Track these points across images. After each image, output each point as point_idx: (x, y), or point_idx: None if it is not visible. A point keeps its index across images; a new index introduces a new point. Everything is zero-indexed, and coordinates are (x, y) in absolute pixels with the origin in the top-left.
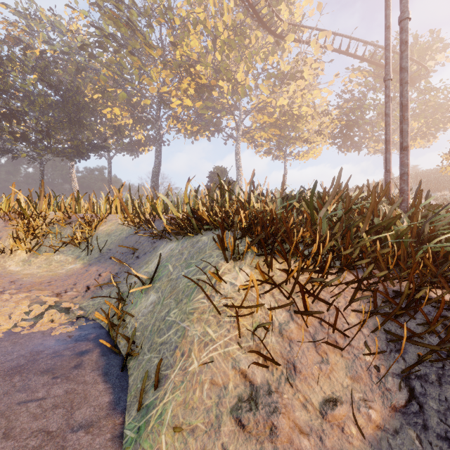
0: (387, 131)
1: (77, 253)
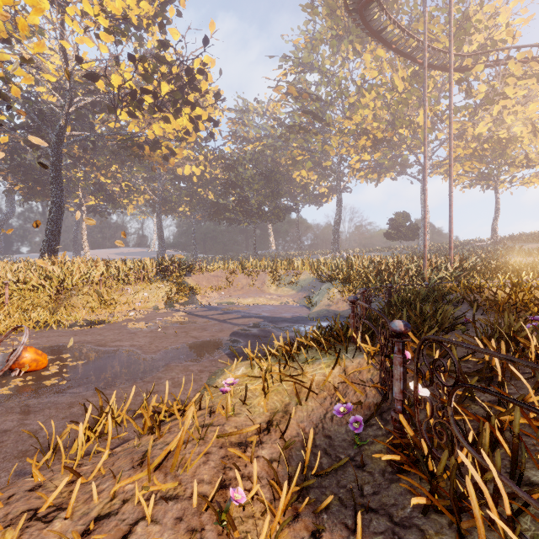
0: (449, 225)
1: (293, 288)
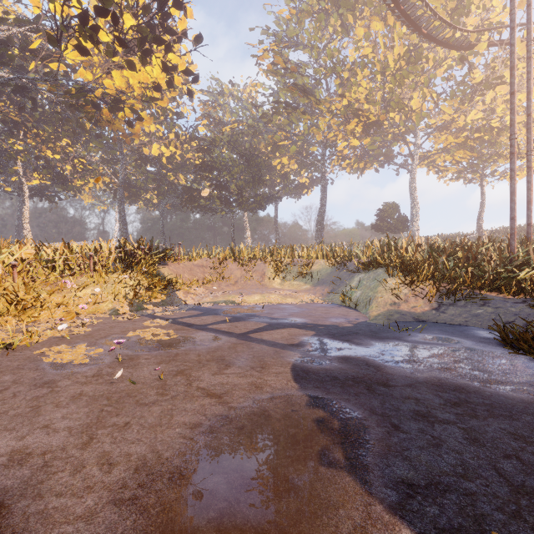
0: (528, 194)
1: (304, 281)
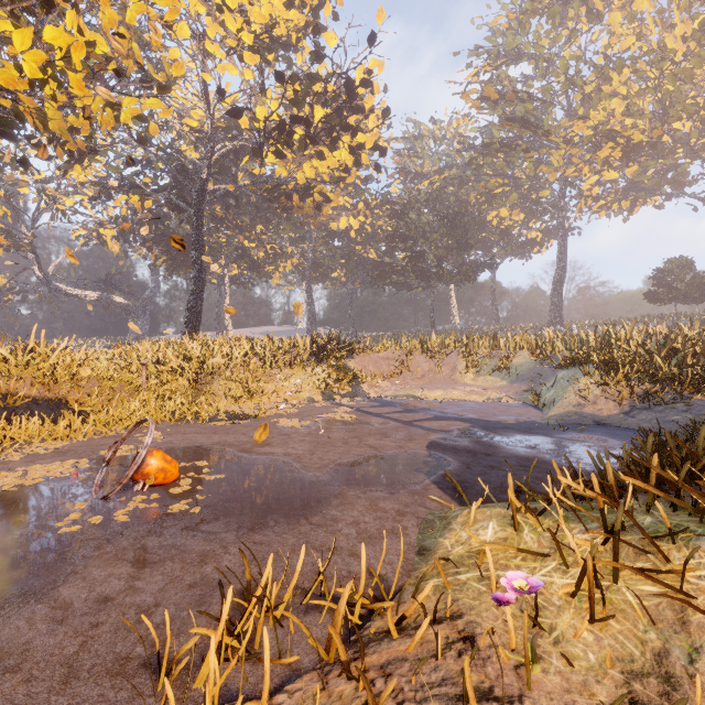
0: None
1: (502, 377)
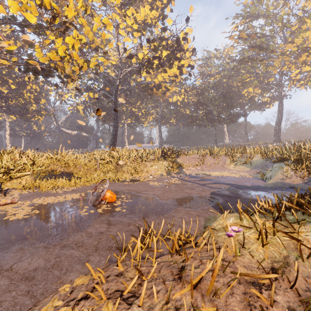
0: None
1: (247, 166)
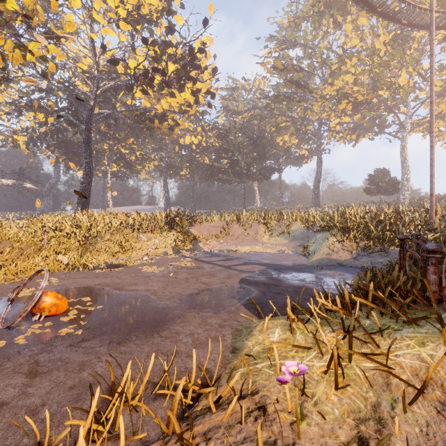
0: None
1: (285, 237)
